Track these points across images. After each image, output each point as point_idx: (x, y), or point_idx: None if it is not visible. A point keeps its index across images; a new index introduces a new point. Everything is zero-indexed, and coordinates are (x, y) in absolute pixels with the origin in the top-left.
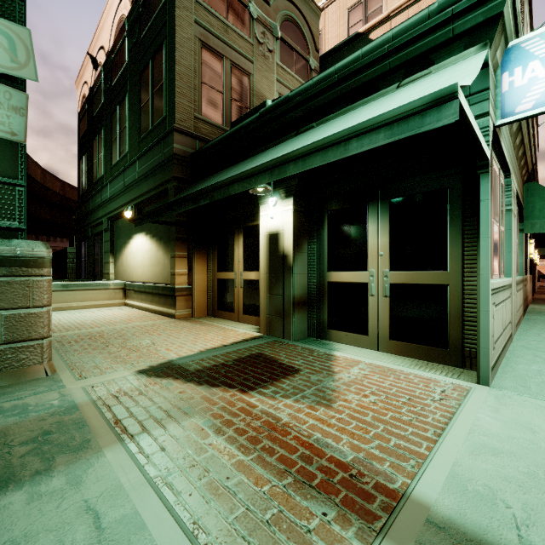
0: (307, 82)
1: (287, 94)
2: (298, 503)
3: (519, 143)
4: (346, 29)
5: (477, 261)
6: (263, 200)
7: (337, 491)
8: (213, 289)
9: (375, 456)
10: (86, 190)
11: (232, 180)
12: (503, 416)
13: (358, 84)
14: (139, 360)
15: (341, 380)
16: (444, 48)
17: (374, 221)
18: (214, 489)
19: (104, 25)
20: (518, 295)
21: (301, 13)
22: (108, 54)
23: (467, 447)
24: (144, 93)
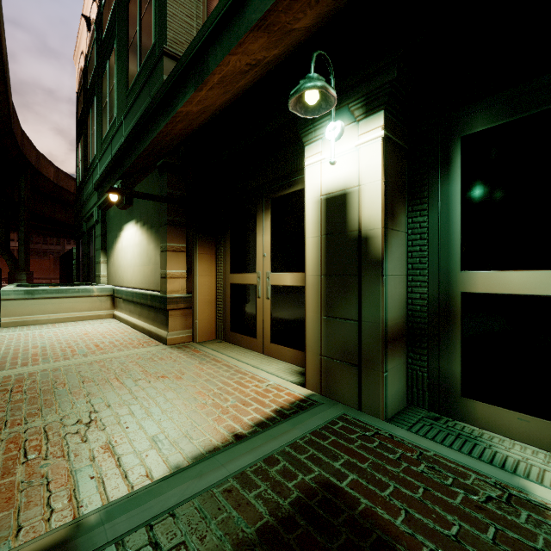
0: None
1: None
2: None
3: None
4: None
5: None
6: (312, 134)
7: None
8: (224, 300)
9: None
10: (82, 178)
11: None
12: None
13: None
14: None
15: None
16: None
17: None
18: None
19: None
20: None
21: None
22: (99, 3)
23: None
24: (131, 26)
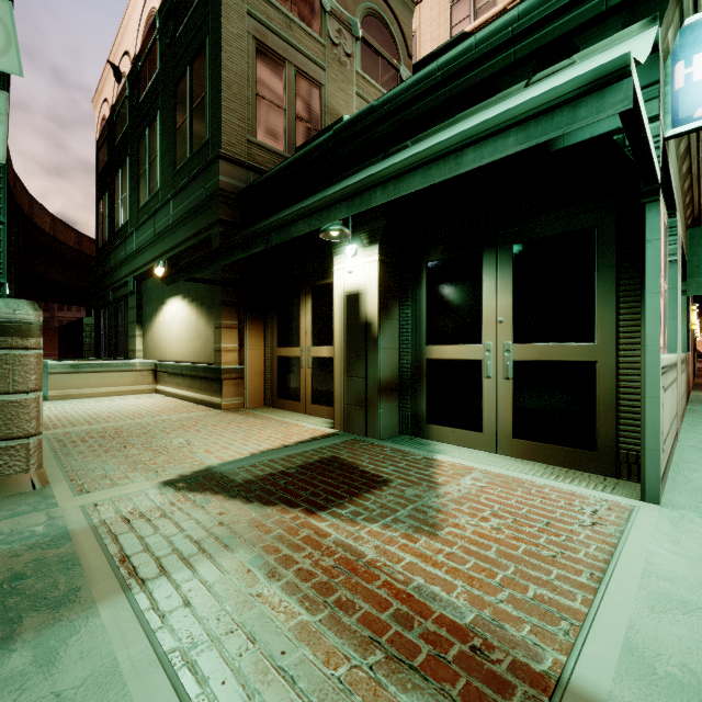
0: (399, 85)
1: (371, 104)
2: (393, 698)
3: (685, 171)
4: (447, 28)
5: (641, 326)
6: (339, 249)
7: (454, 677)
8: (271, 371)
9: (508, 614)
10: (106, 241)
11: (295, 216)
12: (688, 550)
13: (469, 84)
14: (166, 467)
15: (449, 495)
16: (593, 27)
17: (491, 276)
18: (260, 672)
19: (129, 22)
20: (682, 377)
21: (389, 6)
22: (134, 62)
23: (643, 600)
24: (180, 110)
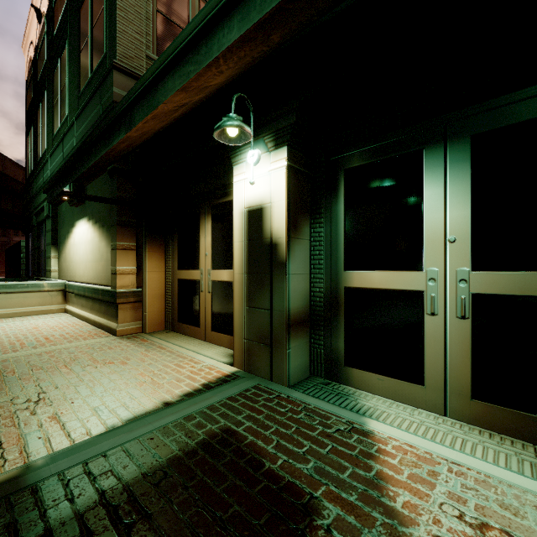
0: None
1: None
2: None
3: None
4: None
5: None
6: (238, 157)
7: None
8: (172, 294)
9: None
10: (32, 171)
11: (158, 65)
12: None
13: None
14: None
15: None
16: None
17: (436, 180)
18: None
19: None
20: None
21: None
22: None
23: None
24: (83, 31)
